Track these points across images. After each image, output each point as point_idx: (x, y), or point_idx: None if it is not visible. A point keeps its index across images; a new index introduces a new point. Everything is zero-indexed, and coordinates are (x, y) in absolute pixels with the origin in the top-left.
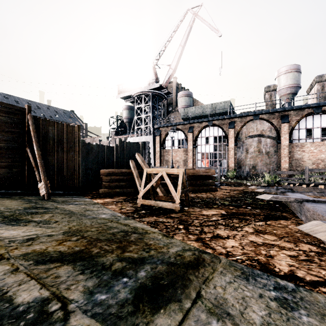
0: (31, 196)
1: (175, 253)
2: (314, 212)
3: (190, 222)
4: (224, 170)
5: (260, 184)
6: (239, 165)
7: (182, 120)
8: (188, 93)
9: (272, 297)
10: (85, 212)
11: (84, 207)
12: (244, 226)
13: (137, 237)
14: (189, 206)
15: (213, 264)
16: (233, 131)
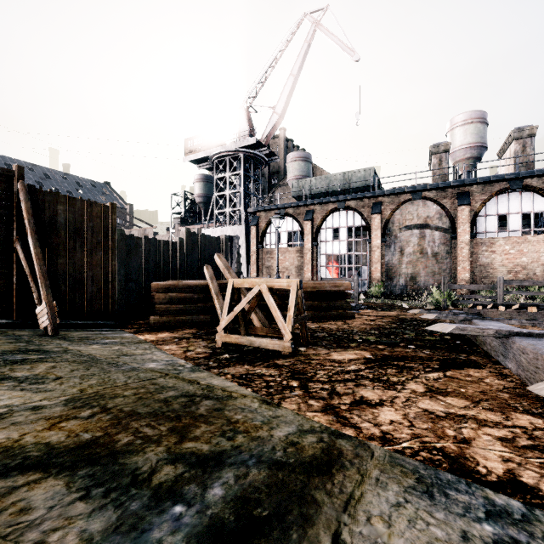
0: (24, 330)
1: (284, 440)
2: (537, 356)
3: (311, 374)
4: (364, 283)
5: (423, 307)
6: (388, 275)
7: (294, 200)
8: (304, 156)
9: (489, 539)
10: (119, 358)
11: (118, 348)
12: (407, 381)
13: (212, 407)
14: (308, 345)
15: (359, 461)
16: (378, 219)
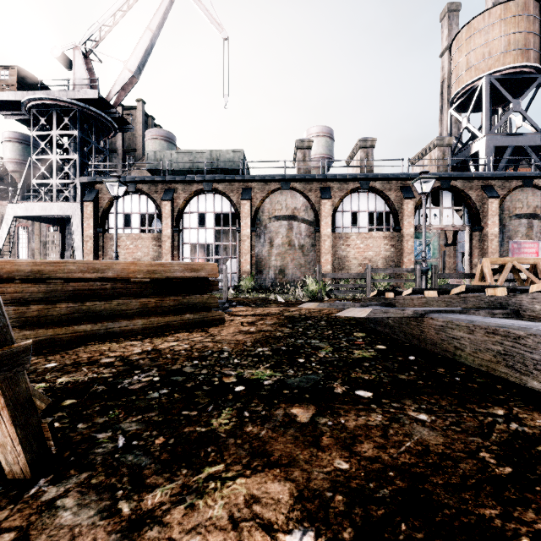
0: None
1: None
2: None
3: None
4: (233, 277)
5: (297, 299)
6: (258, 267)
7: None
8: (167, 136)
9: None
10: None
11: None
12: None
13: None
14: (36, 477)
15: None
16: (249, 205)
